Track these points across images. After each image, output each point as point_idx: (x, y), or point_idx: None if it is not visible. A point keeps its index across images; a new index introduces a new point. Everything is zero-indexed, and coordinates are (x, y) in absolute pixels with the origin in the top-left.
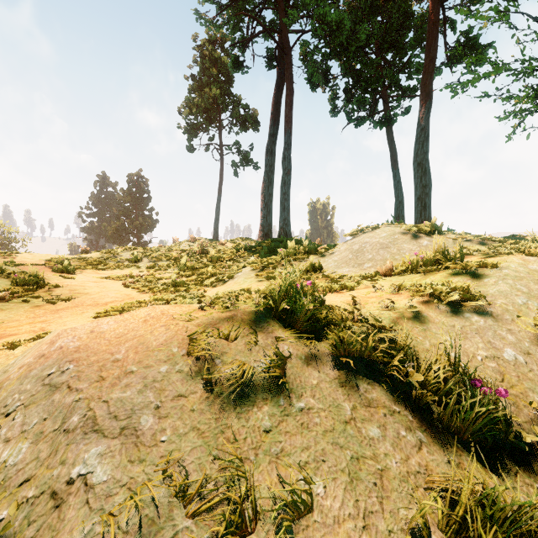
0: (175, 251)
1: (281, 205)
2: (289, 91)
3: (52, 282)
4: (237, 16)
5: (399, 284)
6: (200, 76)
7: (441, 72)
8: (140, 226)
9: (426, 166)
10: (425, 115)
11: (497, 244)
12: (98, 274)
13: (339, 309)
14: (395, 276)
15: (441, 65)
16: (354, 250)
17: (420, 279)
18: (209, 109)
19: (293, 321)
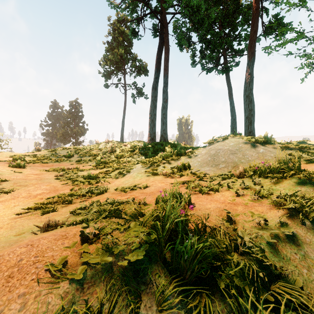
0: (95, 150)
1: (161, 121)
2: (166, 50)
3: (3, 176)
4: (134, 3)
5: (257, 191)
6: (112, 42)
7: (260, 40)
8: (77, 132)
9: (251, 97)
10: (251, 66)
11: (313, 152)
12: (43, 166)
13: (219, 232)
14: (247, 179)
15: (260, 35)
16: (211, 154)
17: (270, 185)
18: (118, 62)
19: (180, 270)
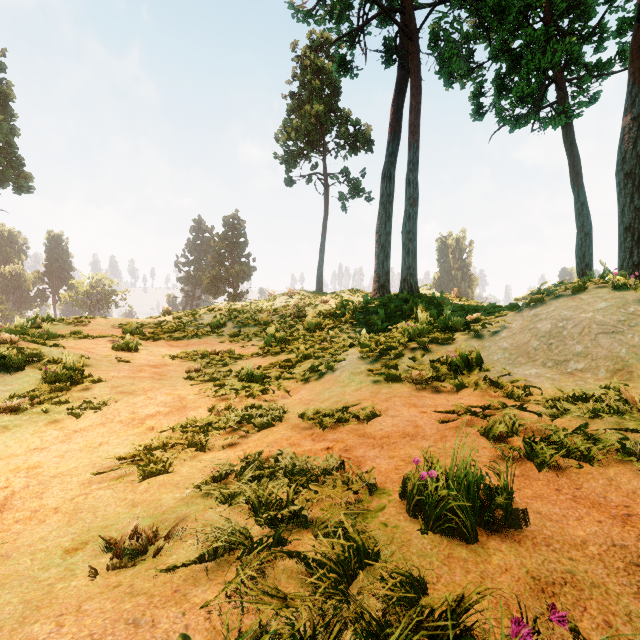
0: (265, 312)
1: (403, 248)
2: (415, 89)
3: (97, 371)
4: (343, 0)
5: None
6: (300, 93)
7: None
8: (236, 275)
9: None
10: (639, 96)
11: None
12: (170, 347)
13: None
14: None
15: None
16: (541, 331)
17: None
18: (311, 131)
19: None
